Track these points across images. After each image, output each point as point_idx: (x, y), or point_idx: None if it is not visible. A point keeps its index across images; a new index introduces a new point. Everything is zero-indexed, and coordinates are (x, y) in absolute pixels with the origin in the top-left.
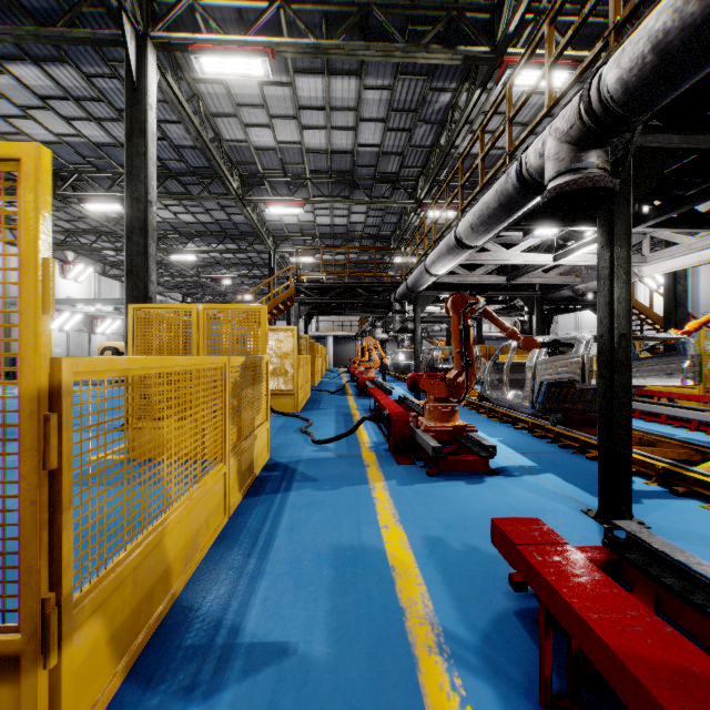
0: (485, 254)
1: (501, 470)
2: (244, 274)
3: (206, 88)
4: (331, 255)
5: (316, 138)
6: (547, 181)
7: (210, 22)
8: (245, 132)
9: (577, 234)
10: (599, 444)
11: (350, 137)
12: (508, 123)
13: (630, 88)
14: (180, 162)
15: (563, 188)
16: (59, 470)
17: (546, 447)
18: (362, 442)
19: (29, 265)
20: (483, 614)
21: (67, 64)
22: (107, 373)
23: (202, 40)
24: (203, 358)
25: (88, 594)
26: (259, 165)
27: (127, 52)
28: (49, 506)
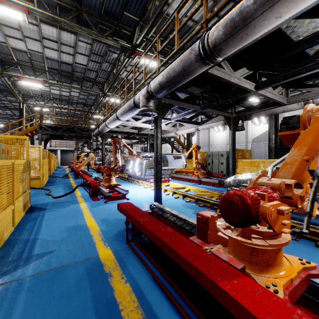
0: (128, 122)
1: (131, 198)
2: None
3: None
4: (59, 109)
5: (52, 53)
6: (140, 107)
7: None
8: (6, 38)
9: None
10: (154, 185)
11: (71, 58)
12: (134, 80)
13: (156, 90)
14: None
15: (143, 111)
16: None
17: (147, 190)
18: (77, 195)
19: None
20: (116, 231)
21: None
22: None
23: None
24: (7, 161)
25: None
26: (14, 57)
27: None
28: None
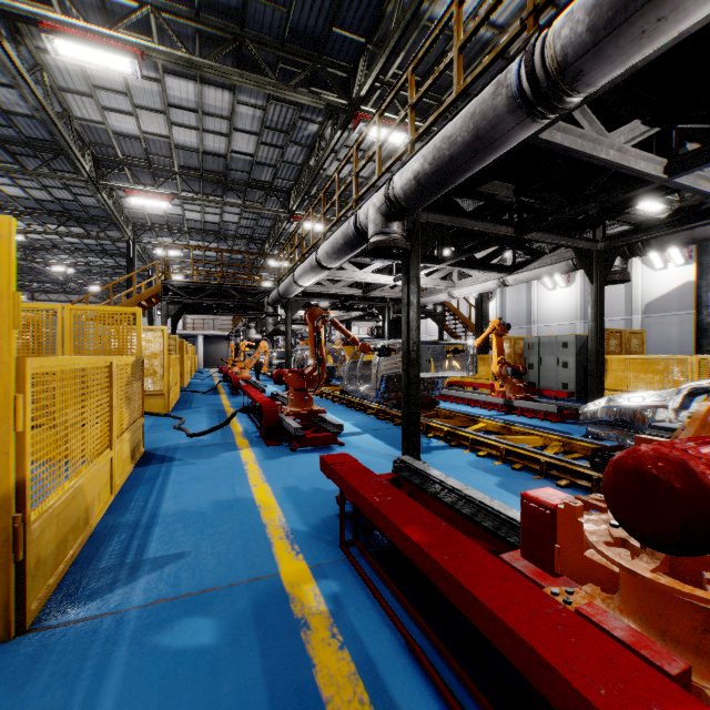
0: (342, 272)
1: (348, 443)
2: (92, 262)
3: (55, 60)
4: (201, 251)
5: (187, 136)
6: (370, 236)
7: (66, 4)
8: (103, 114)
9: None
10: (402, 414)
11: (223, 142)
12: (355, 176)
13: (407, 194)
14: (10, 129)
15: (377, 244)
16: (25, 432)
17: (384, 425)
18: (236, 432)
19: (5, 296)
20: (317, 518)
21: None
22: (44, 368)
23: (57, 21)
24: (98, 358)
25: (35, 522)
26: (118, 150)
27: None
28: (17, 456)
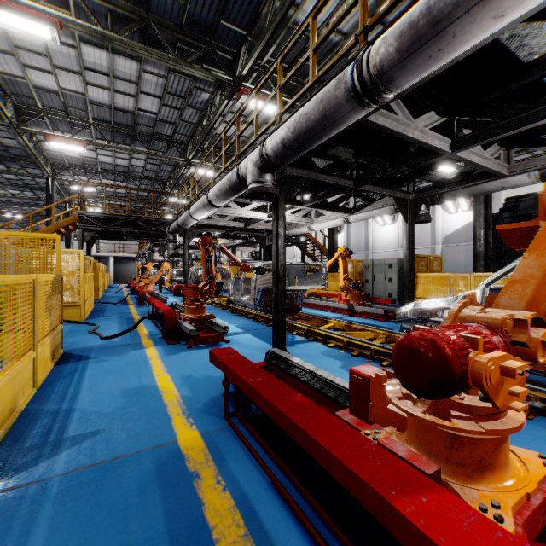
0: (228, 209)
1: (232, 340)
2: (14, 194)
3: None
4: (112, 188)
5: (100, 94)
6: (248, 183)
7: None
8: (24, 71)
9: None
10: (273, 318)
11: (131, 101)
12: (238, 137)
13: (276, 154)
14: None
15: (254, 189)
16: None
17: (260, 326)
18: (142, 335)
19: None
20: (207, 398)
21: None
22: None
23: None
24: (23, 276)
25: None
26: (38, 101)
27: None
28: None
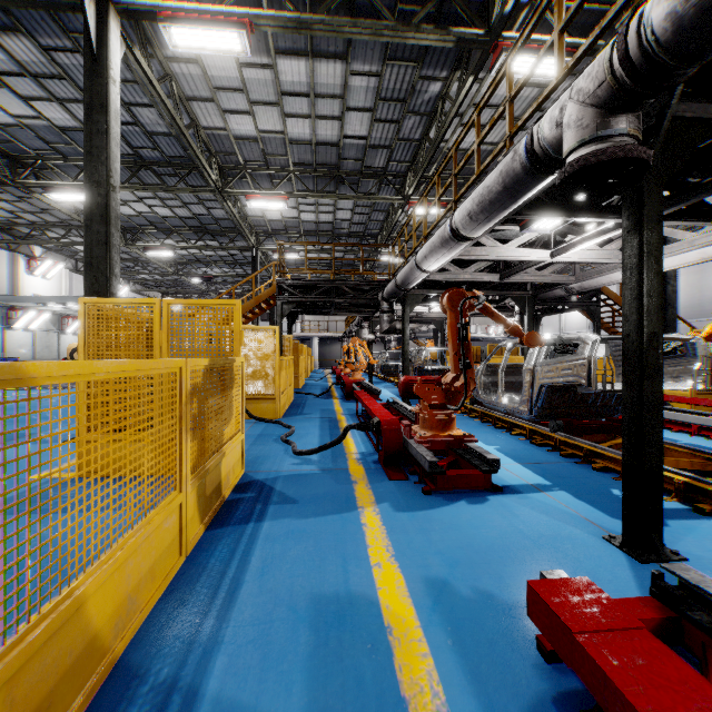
0: (480, 249)
1: (504, 486)
2: (226, 272)
3: (180, 68)
4: (316, 254)
5: (300, 127)
6: (567, 153)
7: None
8: (224, 119)
9: (577, 228)
10: (625, 460)
11: (335, 127)
12: (509, 102)
13: (684, 25)
14: (154, 150)
15: (588, 159)
16: None
17: (547, 456)
18: (348, 452)
19: None
20: (511, 703)
21: (22, 35)
22: None
23: (172, 9)
24: (145, 362)
25: None
26: (239, 156)
27: (84, 17)
28: None
